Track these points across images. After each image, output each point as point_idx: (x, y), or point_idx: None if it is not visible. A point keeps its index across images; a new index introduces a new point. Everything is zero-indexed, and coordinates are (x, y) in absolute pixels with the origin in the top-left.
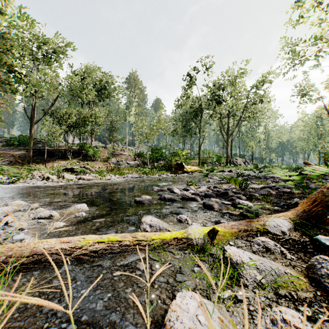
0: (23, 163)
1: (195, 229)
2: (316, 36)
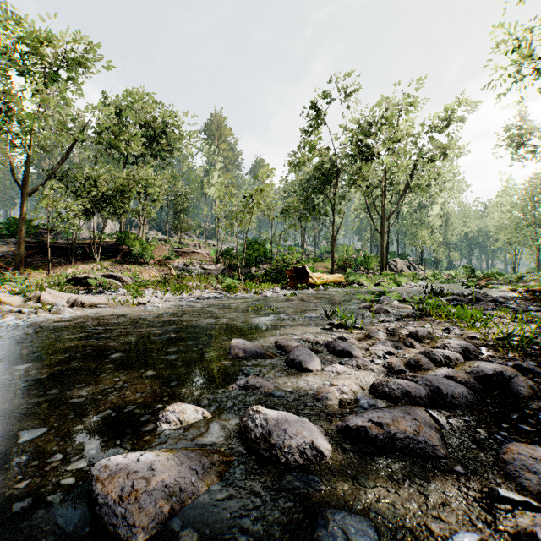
0: (8, 267)
1: None
2: None
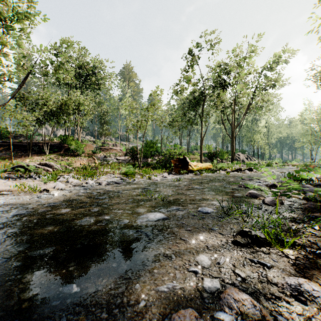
0: None
1: None
2: None
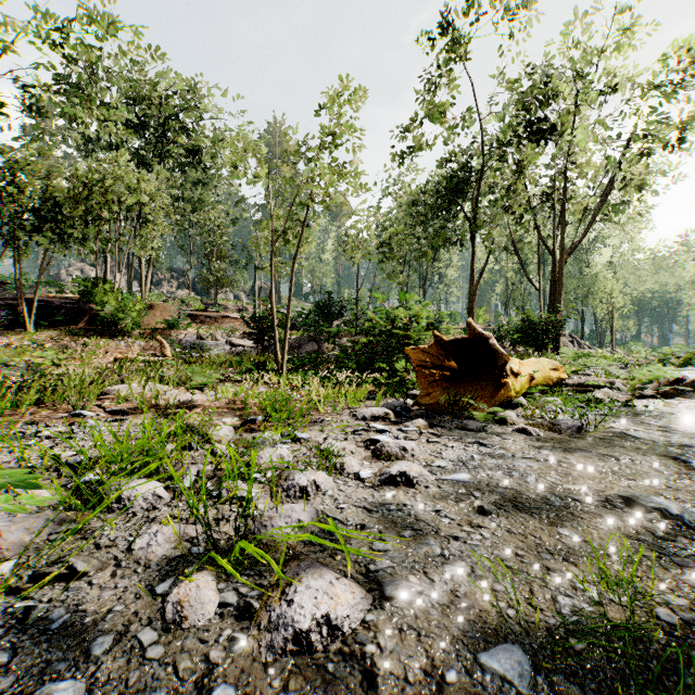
0: None
1: None
2: None
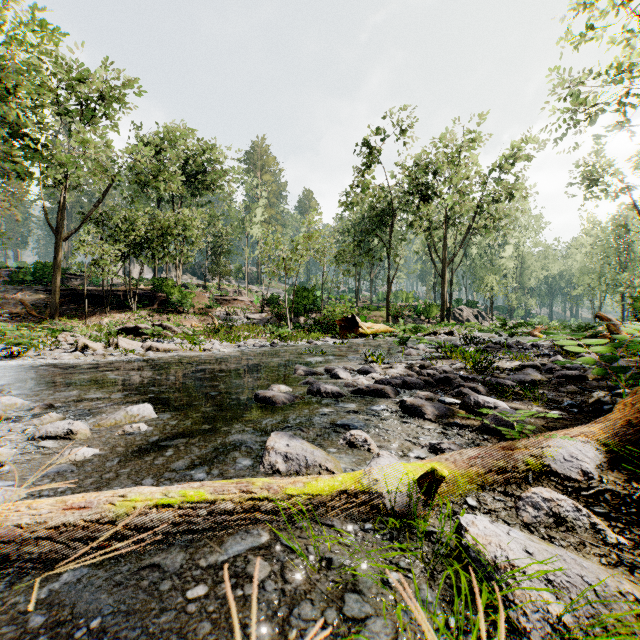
0: (41, 317)
1: (388, 468)
2: (620, 66)
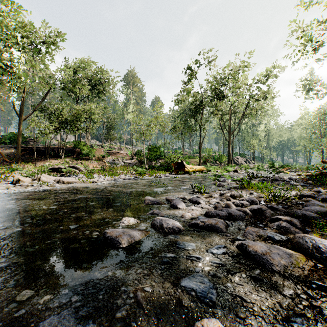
0: (11, 162)
1: None
2: None
